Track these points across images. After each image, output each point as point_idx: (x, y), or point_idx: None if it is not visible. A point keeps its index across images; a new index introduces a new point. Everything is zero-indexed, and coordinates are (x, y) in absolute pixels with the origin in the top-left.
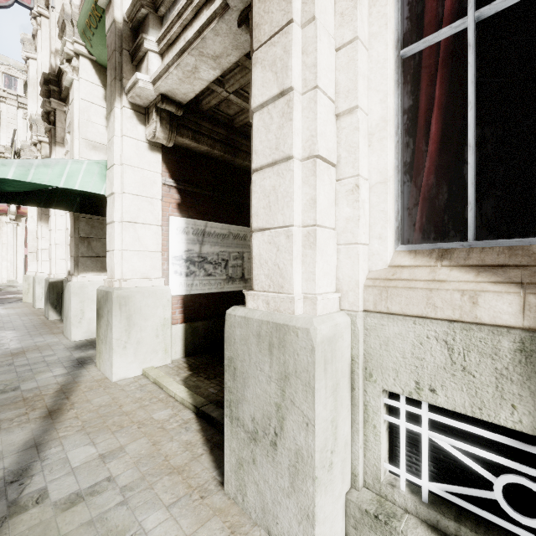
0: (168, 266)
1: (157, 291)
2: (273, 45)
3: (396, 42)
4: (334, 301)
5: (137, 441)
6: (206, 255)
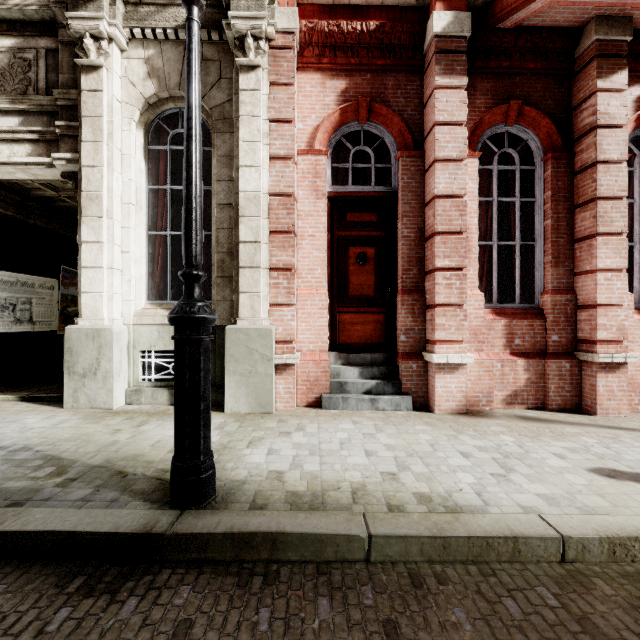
0: None
1: None
2: (94, 221)
3: (147, 228)
4: (121, 321)
5: None
6: None
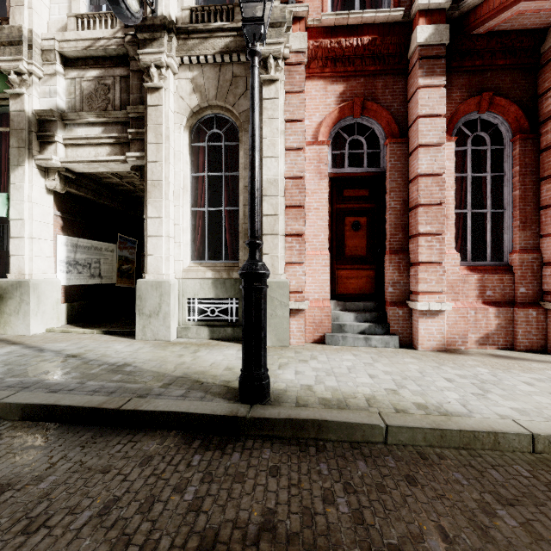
0: (56, 266)
1: (53, 281)
2: (156, 202)
3: (190, 206)
4: (174, 276)
5: (85, 340)
6: (78, 260)
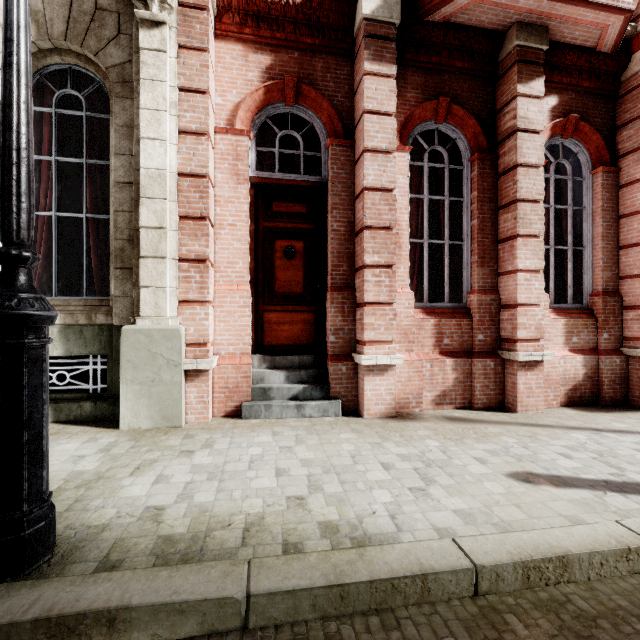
0: None
1: None
2: None
3: None
4: None
5: None
6: None
